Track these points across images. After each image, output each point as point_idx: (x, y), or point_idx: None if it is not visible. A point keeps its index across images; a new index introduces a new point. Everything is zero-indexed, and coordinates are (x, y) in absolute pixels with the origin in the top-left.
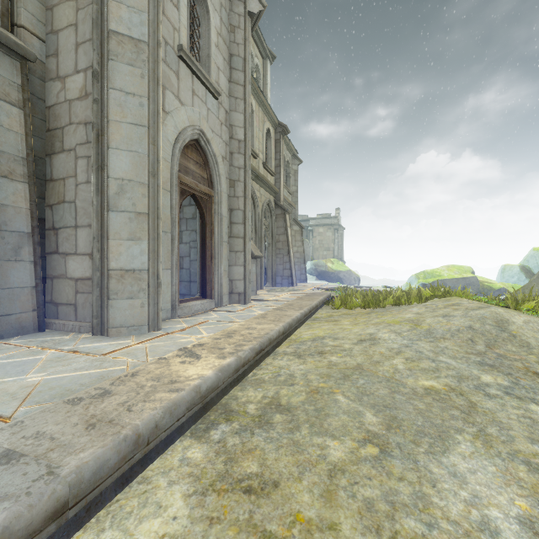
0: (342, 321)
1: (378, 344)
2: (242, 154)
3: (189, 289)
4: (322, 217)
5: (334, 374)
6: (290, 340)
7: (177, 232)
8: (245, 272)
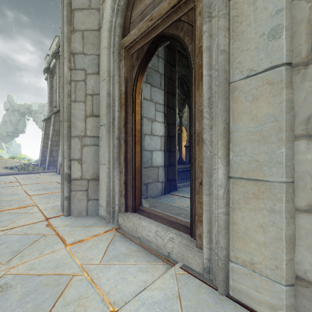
0: None
1: None
2: None
3: None
4: None
5: None
6: None
7: (116, 119)
8: None
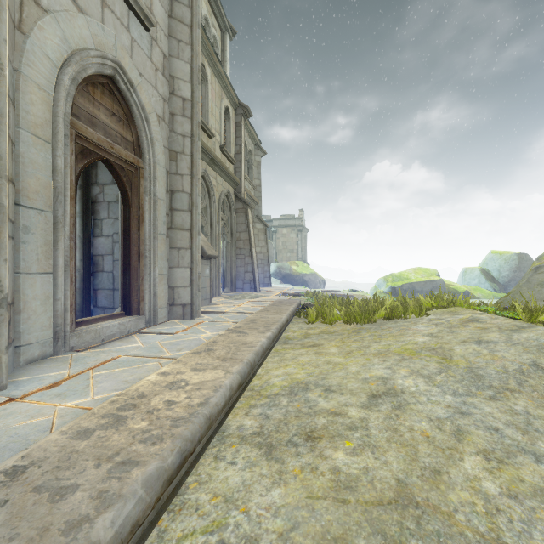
0: (325, 346)
1: (408, 408)
2: (188, 118)
3: (111, 300)
4: (286, 218)
5: (360, 537)
6: (251, 392)
7: (68, 213)
8: (192, 276)
